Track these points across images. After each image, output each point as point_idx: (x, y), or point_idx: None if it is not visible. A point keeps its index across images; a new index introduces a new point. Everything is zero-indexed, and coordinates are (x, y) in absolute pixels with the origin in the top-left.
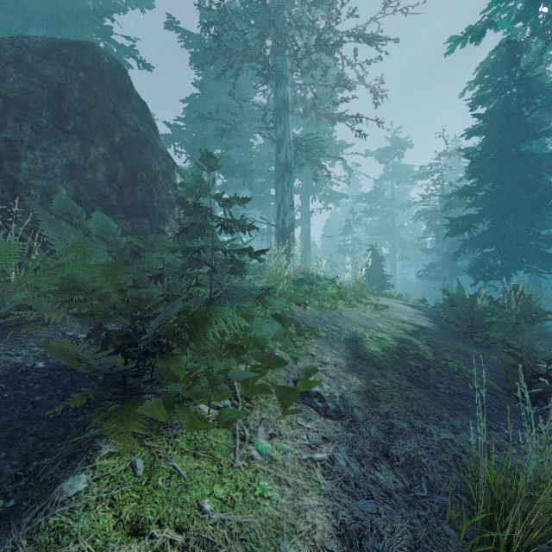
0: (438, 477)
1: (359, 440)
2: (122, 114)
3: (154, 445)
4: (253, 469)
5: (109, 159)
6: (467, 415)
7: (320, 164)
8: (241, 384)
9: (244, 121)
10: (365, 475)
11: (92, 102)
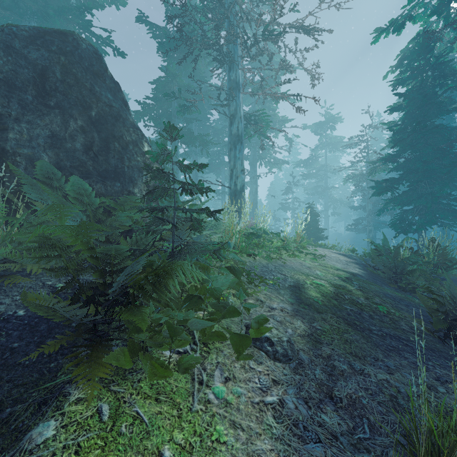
0: (378, 418)
1: (305, 382)
2: (98, 92)
3: (120, 390)
4: (210, 413)
5: (86, 130)
6: (399, 355)
7: (266, 135)
8: (199, 331)
9: (202, 99)
10: (312, 418)
11: (72, 81)
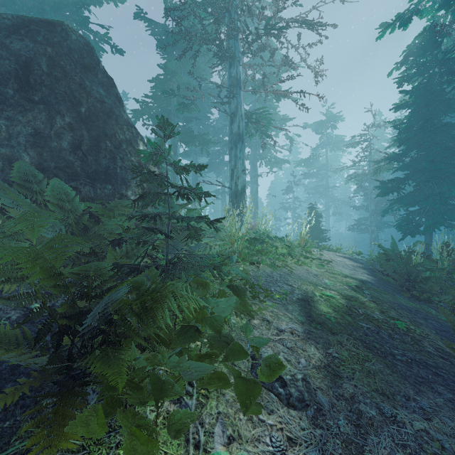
0: None
1: (328, 440)
2: (89, 87)
3: None
4: None
5: (74, 128)
6: (431, 390)
7: (267, 134)
8: None
9: (202, 96)
10: None
11: (59, 75)
